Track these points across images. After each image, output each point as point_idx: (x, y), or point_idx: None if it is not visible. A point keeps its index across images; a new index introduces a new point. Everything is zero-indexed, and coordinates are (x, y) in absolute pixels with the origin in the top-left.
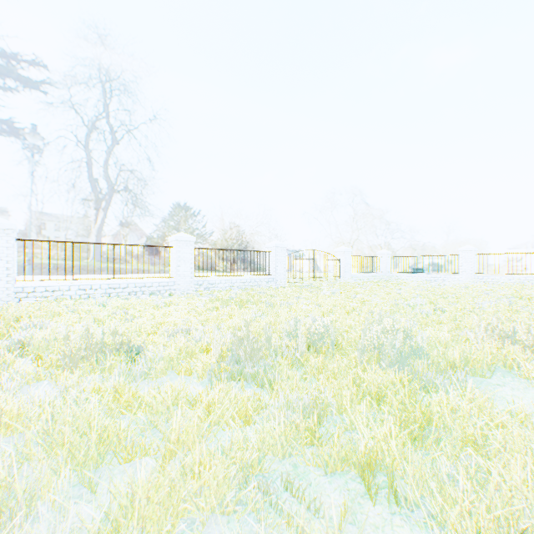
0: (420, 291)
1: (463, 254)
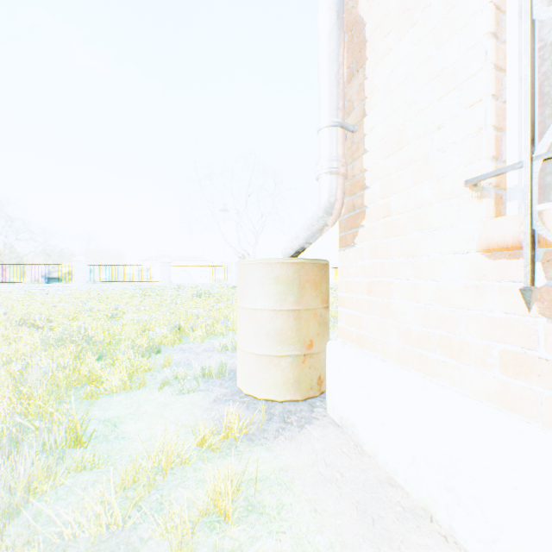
0: (11, 301)
1: (78, 264)
